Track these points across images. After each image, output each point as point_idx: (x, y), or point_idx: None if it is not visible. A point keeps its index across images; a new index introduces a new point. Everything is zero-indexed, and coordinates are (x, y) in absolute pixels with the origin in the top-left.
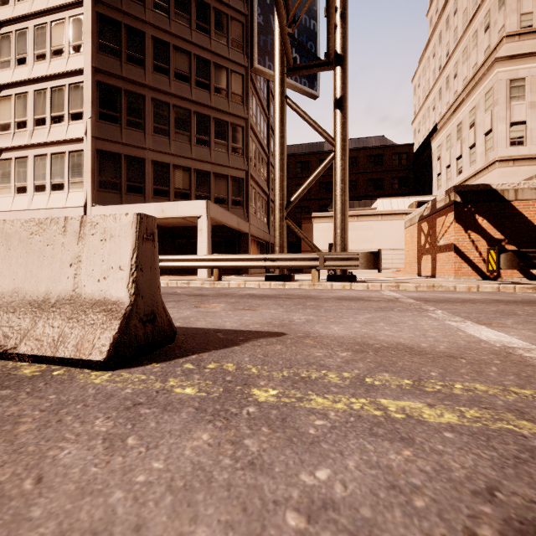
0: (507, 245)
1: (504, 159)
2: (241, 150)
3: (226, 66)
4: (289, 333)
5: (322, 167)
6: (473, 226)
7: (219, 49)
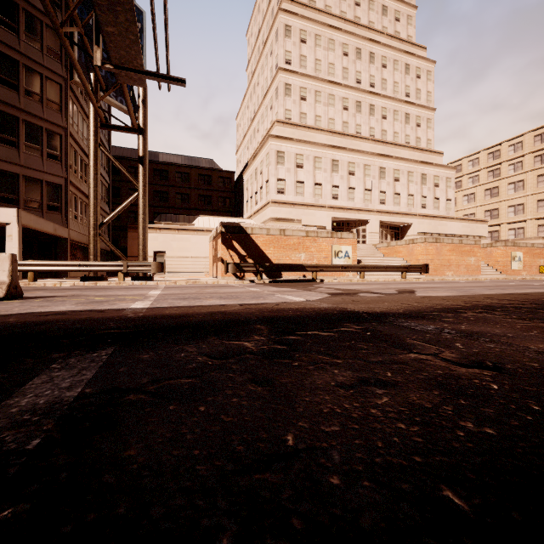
0: (248, 259)
1: (274, 201)
2: (59, 157)
3: (40, 71)
4: (76, 295)
5: (128, 201)
6: (231, 247)
7: (30, 53)
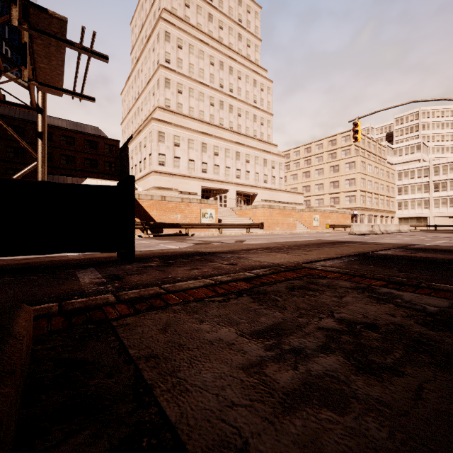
0: (135, 218)
1: (156, 171)
2: None
3: None
4: None
5: (28, 169)
6: None
7: None
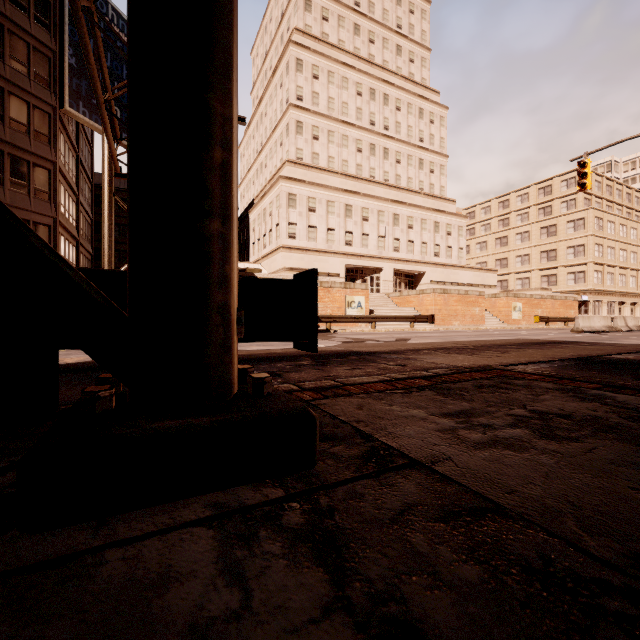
0: None
1: (285, 247)
2: (48, 194)
3: (27, 99)
4: None
5: None
6: None
7: (17, 79)
